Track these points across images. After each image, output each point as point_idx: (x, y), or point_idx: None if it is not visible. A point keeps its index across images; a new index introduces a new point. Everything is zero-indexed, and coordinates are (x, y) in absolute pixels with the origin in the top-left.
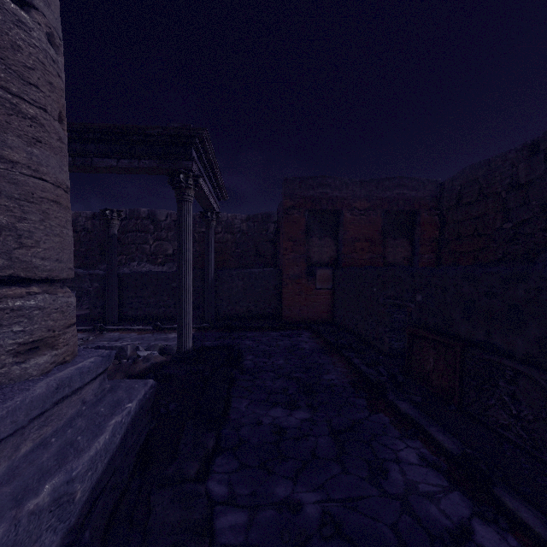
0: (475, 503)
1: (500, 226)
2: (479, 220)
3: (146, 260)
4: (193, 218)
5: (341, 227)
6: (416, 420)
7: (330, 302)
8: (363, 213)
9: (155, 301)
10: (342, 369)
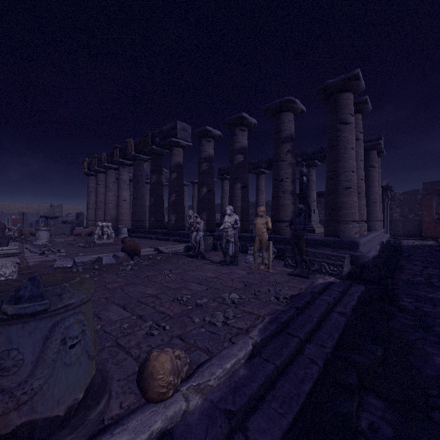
0: None
1: None
2: None
3: None
4: None
5: None
6: None
7: None
8: None
9: None
10: (437, 245)
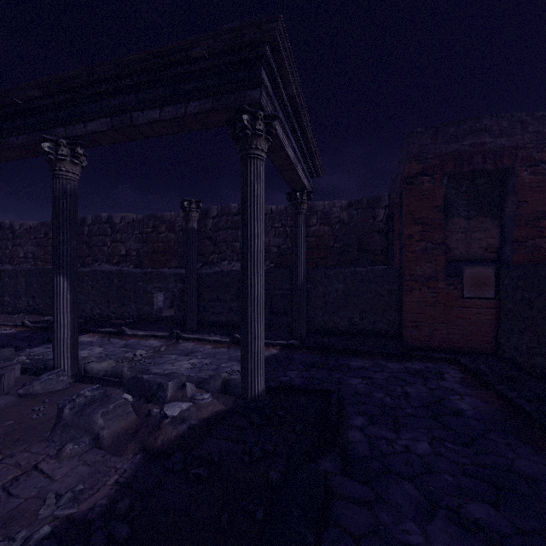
0: None
1: None
2: None
3: (236, 258)
4: (284, 210)
5: (511, 197)
6: None
7: (489, 321)
8: None
9: (237, 305)
10: None
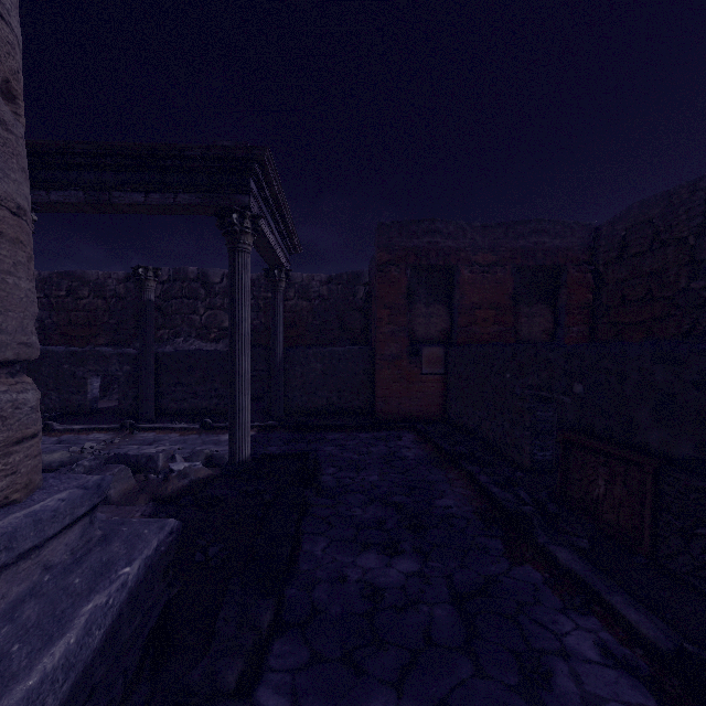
0: None
1: (686, 286)
2: (653, 277)
3: (195, 335)
4: (257, 279)
5: (456, 290)
6: (587, 580)
7: (441, 393)
8: (487, 269)
9: (204, 390)
10: (462, 491)
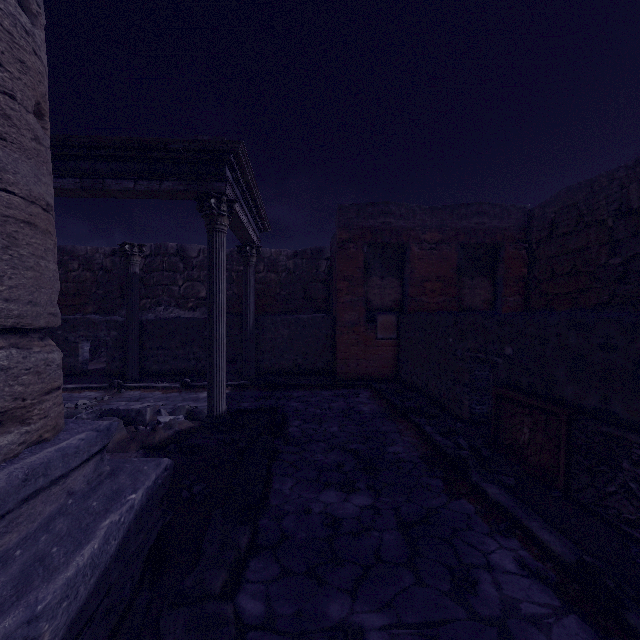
0: (600, 634)
1: (605, 262)
2: (578, 254)
3: (175, 304)
4: (230, 254)
5: (407, 264)
6: (511, 510)
7: (394, 355)
8: (434, 247)
9: (183, 353)
10: (410, 439)
